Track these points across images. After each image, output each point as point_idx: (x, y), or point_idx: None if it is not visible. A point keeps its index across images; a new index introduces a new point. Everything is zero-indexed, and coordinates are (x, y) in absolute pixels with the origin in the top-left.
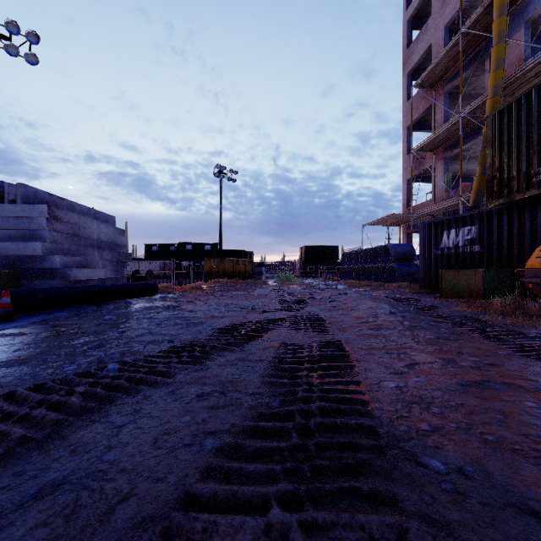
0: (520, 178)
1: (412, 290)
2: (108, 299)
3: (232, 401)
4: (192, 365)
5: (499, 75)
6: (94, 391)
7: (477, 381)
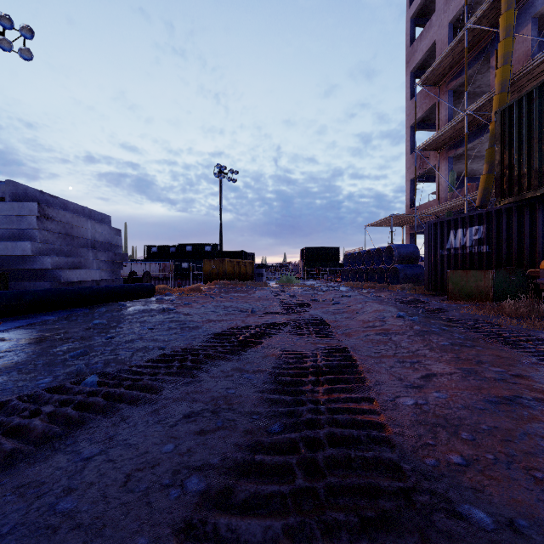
0: (531, 175)
1: (417, 292)
2: (102, 301)
3: (224, 424)
4: (182, 377)
5: (506, 71)
6: (63, 412)
7: (506, 397)
